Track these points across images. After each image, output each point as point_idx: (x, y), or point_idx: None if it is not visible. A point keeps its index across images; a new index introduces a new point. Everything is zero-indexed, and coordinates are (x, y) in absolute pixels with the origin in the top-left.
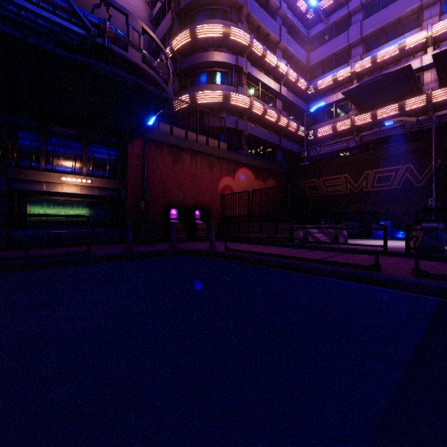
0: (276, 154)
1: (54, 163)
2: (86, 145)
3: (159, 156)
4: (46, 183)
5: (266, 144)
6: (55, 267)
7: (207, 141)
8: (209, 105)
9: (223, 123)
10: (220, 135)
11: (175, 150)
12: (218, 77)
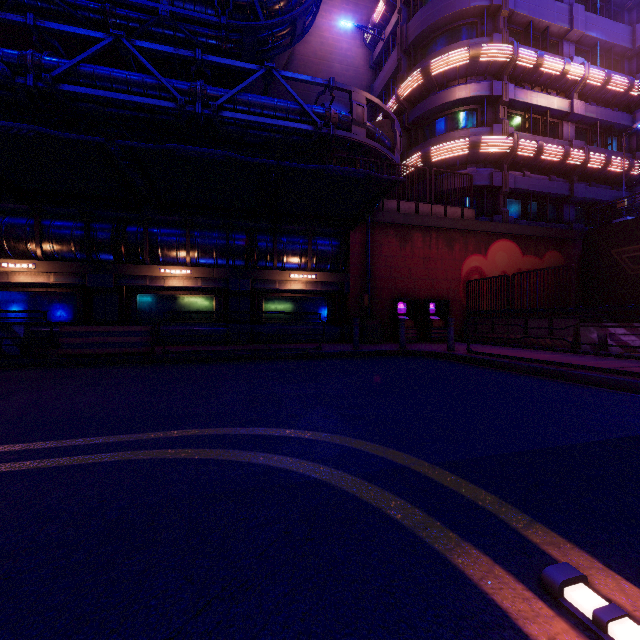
0: (564, 209)
1: (284, 261)
2: (310, 239)
3: (384, 240)
4: (278, 281)
5: (543, 199)
6: (297, 360)
7: (445, 211)
8: (449, 160)
9: (469, 182)
10: (464, 198)
11: (403, 230)
12: (462, 119)
